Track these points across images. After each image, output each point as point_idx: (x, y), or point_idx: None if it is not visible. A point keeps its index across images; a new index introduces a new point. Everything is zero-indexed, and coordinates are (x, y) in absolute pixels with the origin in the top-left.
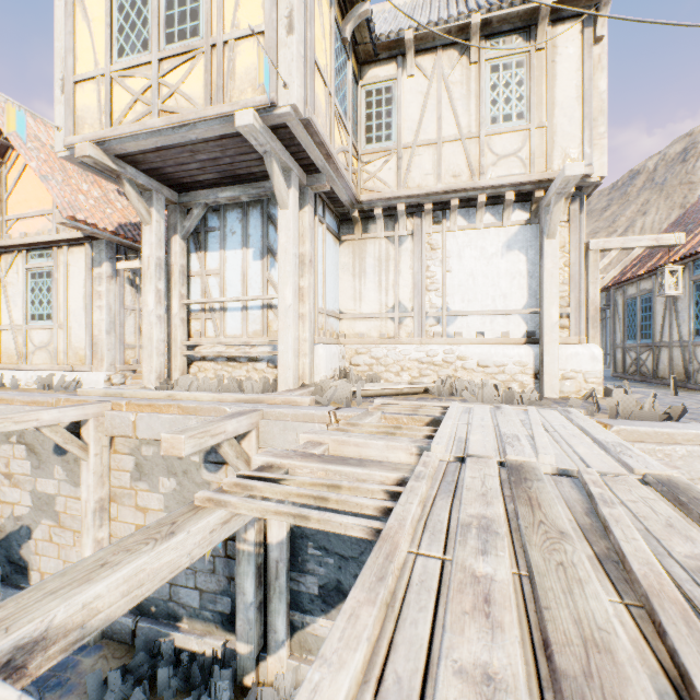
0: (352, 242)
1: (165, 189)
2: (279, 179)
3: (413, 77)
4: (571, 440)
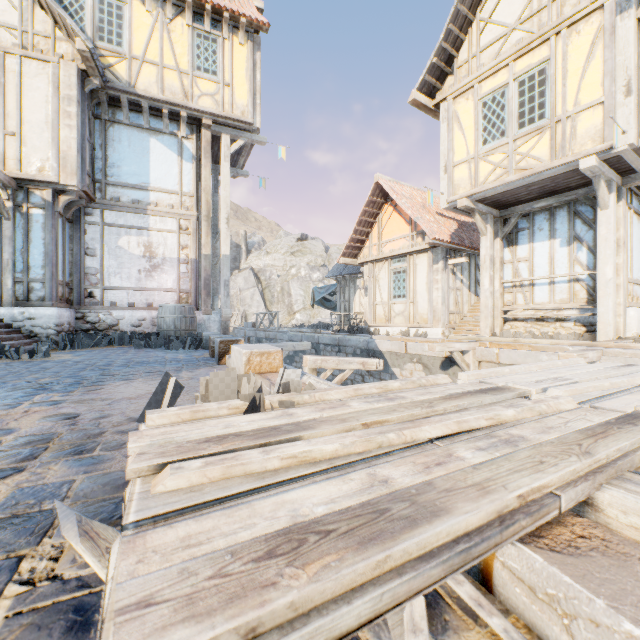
0: None
1: (493, 211)
2: (603, 191)
3: None
4: None
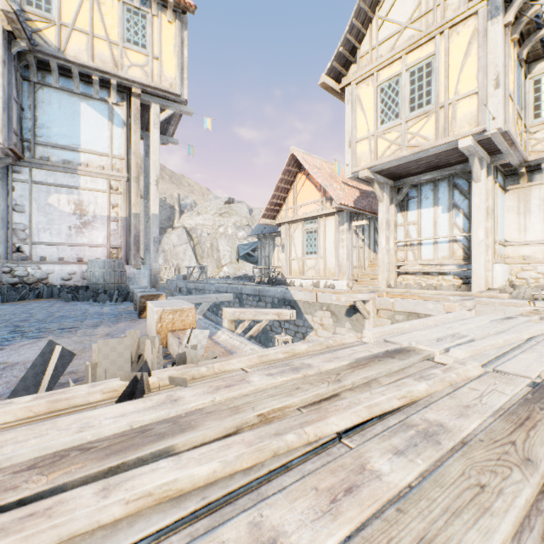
0: (516, 190)
1: (389, 181)
2: (477, 167)
3: None
4: None
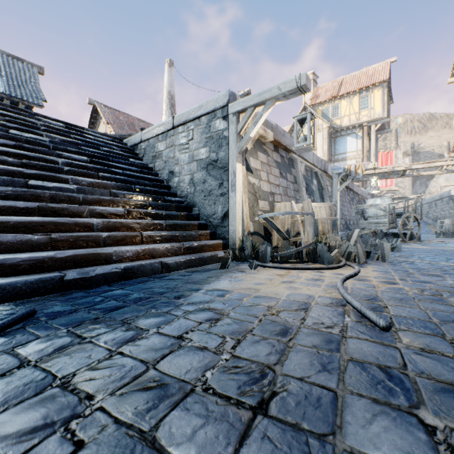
0: None
1: None
2: None
3: None
4: None
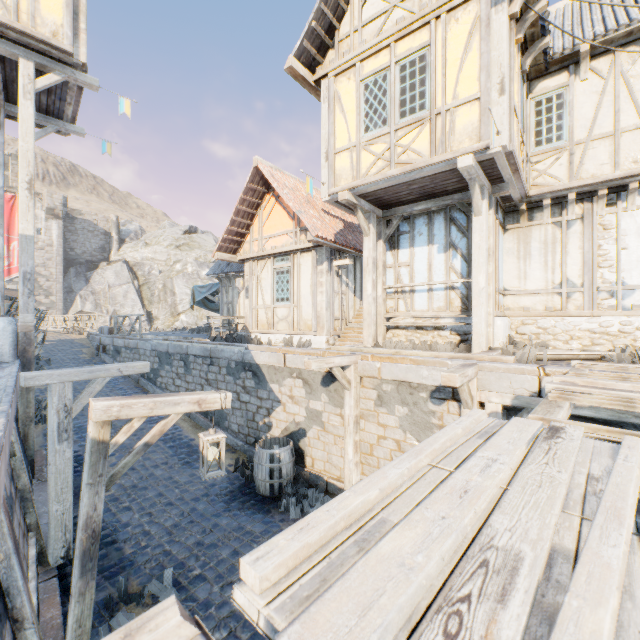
0: (516, 230)
1: (376, 210)
2: (478, 196)
3: (587, 80)
4: None
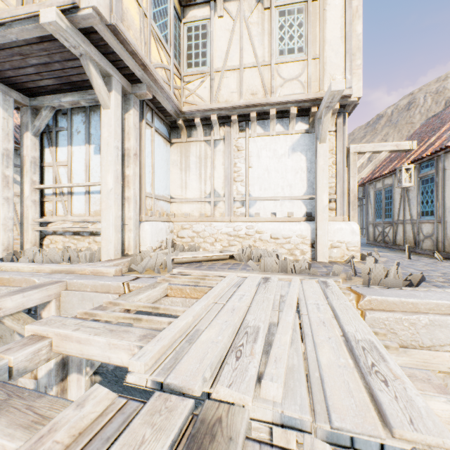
0: (180, 144)
1: (14, 92)
2: (97, 81)
3: (223, 17)
4: (319, 332)
